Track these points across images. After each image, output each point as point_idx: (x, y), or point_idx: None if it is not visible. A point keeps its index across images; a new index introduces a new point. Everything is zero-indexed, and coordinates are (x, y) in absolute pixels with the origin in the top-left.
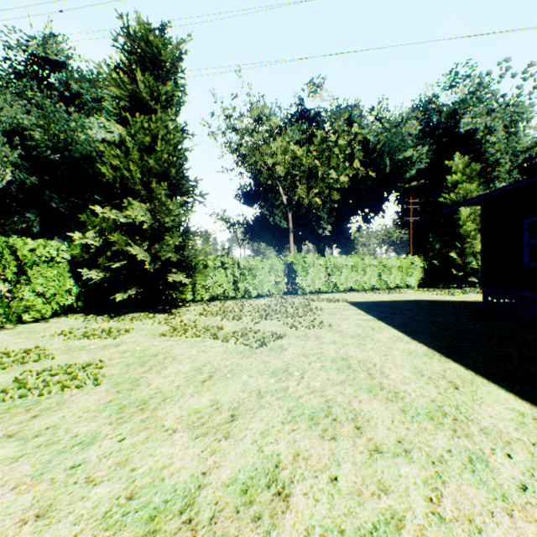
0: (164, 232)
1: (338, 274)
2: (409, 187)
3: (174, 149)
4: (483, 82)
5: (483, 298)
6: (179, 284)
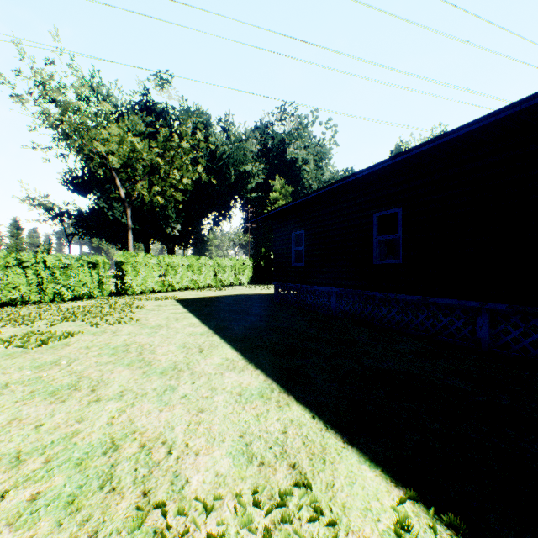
0: None
1: (174, 274)
2: (251, 197)
3: None
4: (303, 123)
5: (275, 290)
6: None
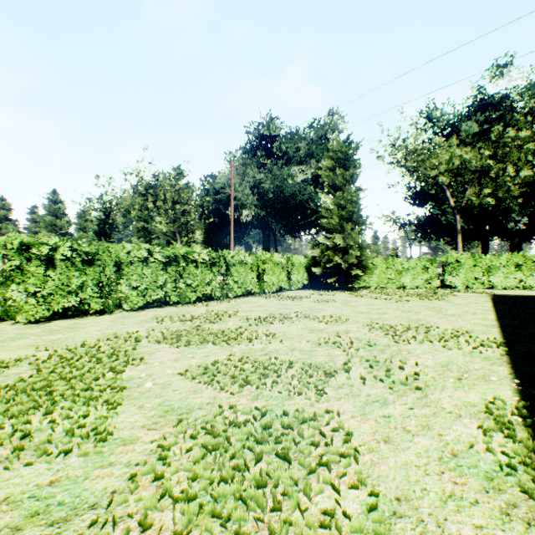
0: (349, 248)
1: (496, 273)
2: None
3: (355, 204)
4: None
5: None
6: (357, 276)
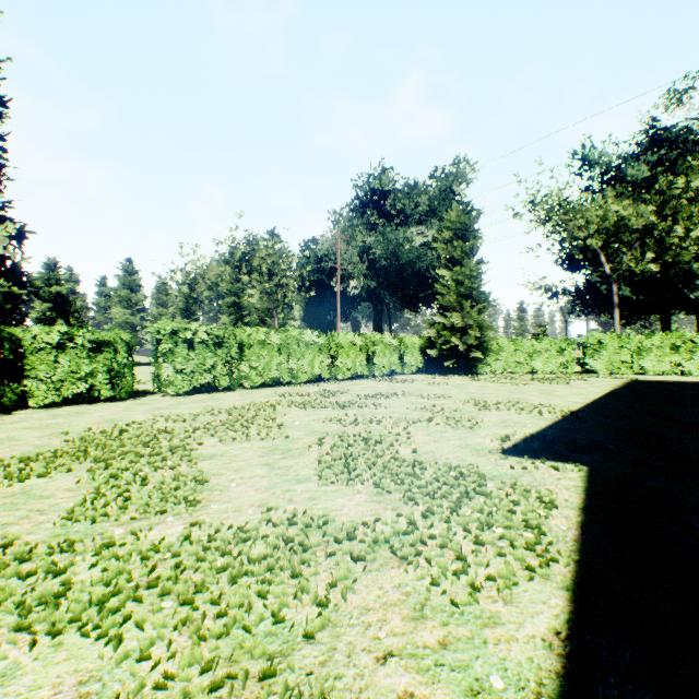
0: (468, 328)
1: (647, 355)
2: None
3: (474, 279)
4: None
5: None
6: (478, 359)
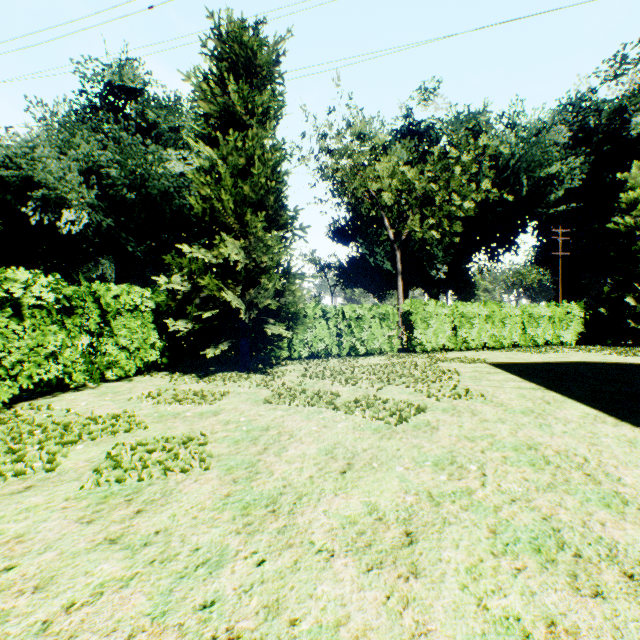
0: (260, 274)
1: (468, 327)
2: (555, 213)
3: (272, 172)
4: None
5: None
6: (277, 338)
